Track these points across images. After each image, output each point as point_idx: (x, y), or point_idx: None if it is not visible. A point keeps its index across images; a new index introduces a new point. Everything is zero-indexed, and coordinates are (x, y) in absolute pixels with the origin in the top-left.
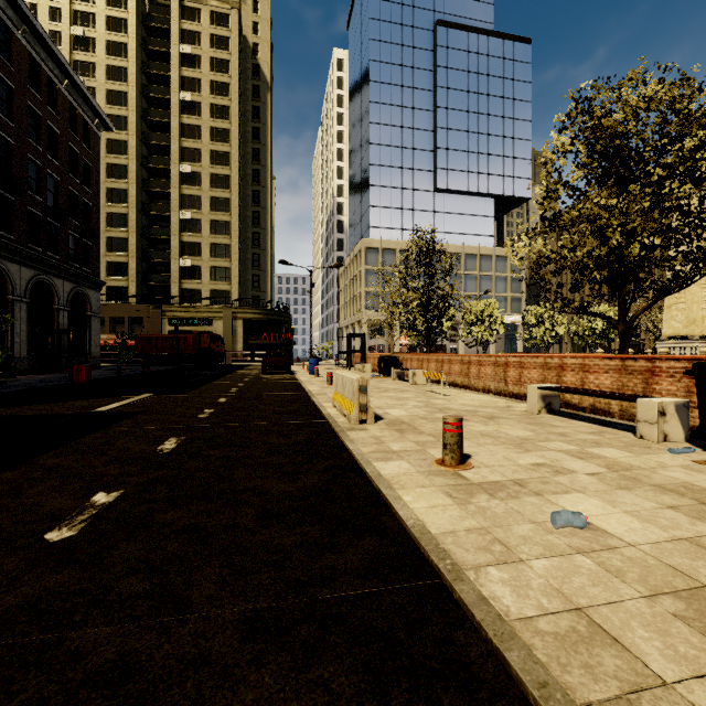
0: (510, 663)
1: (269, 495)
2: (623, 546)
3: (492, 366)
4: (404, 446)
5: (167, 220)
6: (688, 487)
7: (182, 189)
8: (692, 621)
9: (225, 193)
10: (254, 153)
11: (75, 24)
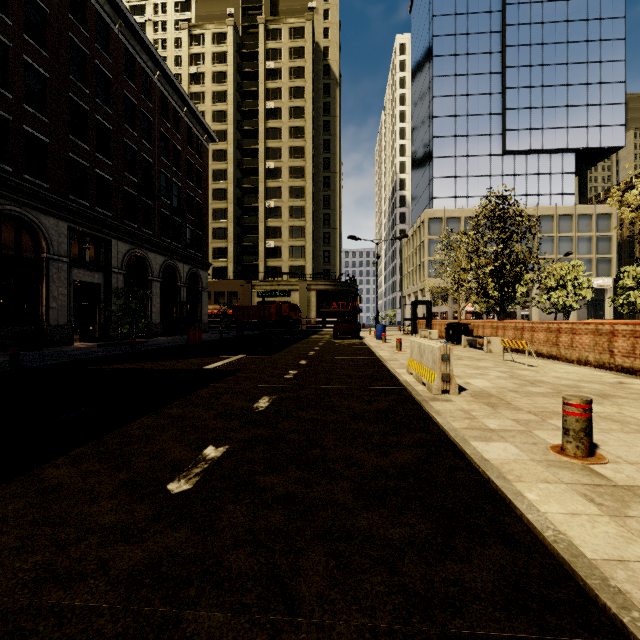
0: None
1: (362, 469)
2: None
3: (591, 335)
4: (502, 424)
5: (255, 210)
6: None
7: (267, 183)
8: None
9: (301, 182)
10: (325, 144)
11: (191, 65)
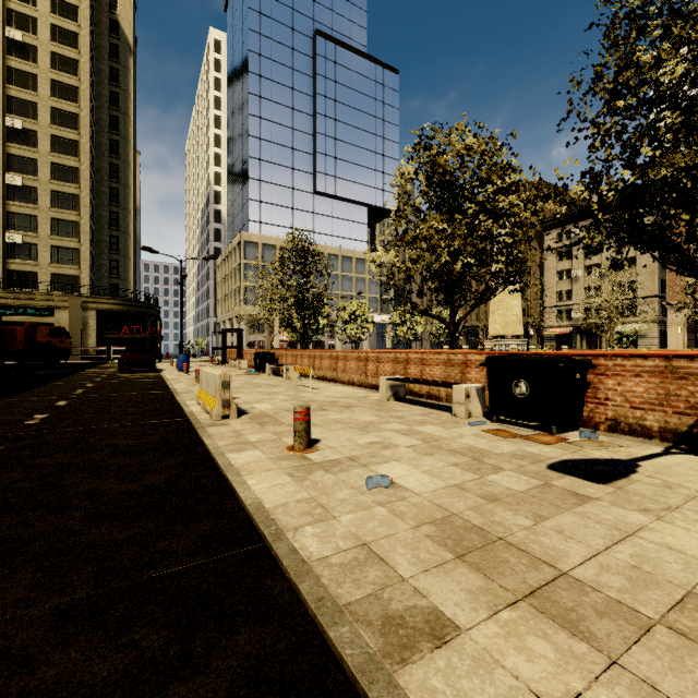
0: (301, 591)
1: (106, 497)
2: (412, 496)
3: (356, 361)
4: (261, 437)
5: None
6: (471, 449)
7: (8, 147)
8: (436, 538)
9: (72, 161)
10: (111, 121)
11: None
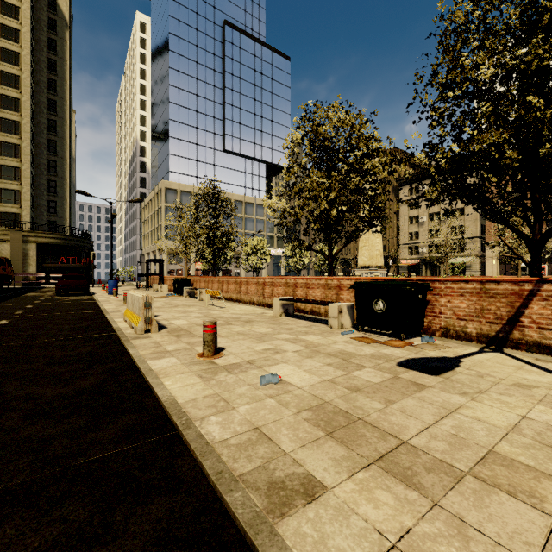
0: (204, 467)
1: (41, 399)
2: (295, 389)
3: (255, 285)
4: (177, 346)
5: None
6: (342, 352)
7: None
8: (312, 420)
9: (14, 115)
10: (50, 83)
11: None
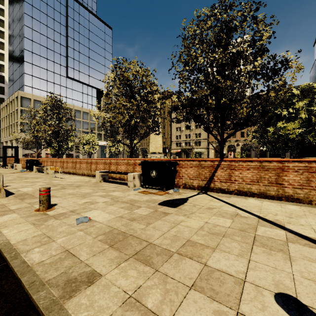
0: (22, 281)
1: None
2: (98, 224)
3: (86, 164)
4: (20, 206)
5: None
6: (131, 200)
7: None
8: (103, 240)
9: None
10: None
11: None
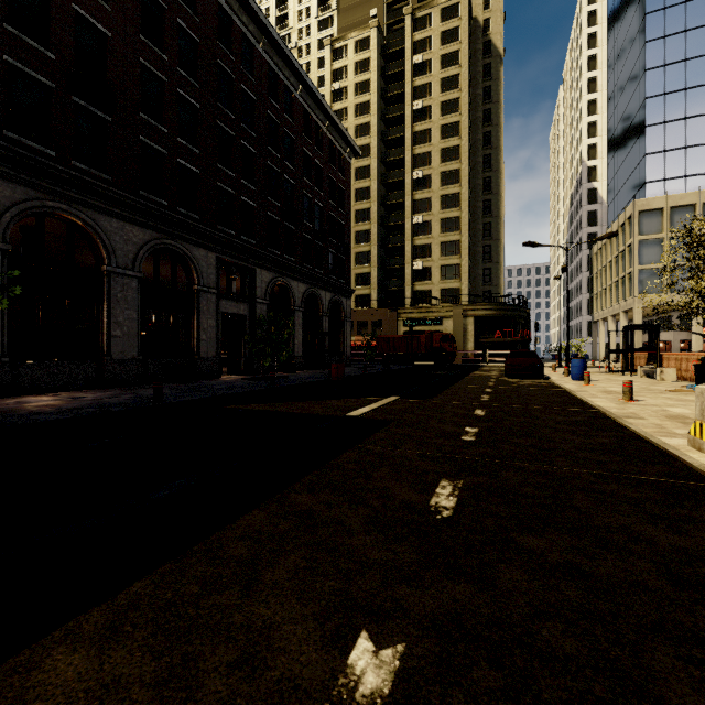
0: None
1: None
2: None
3: None
4: None
5: (401, 228)
6: None
7: (414, 195)
8: None
9: (455, 188)
10: (484, 138)
11: (333, 82)
